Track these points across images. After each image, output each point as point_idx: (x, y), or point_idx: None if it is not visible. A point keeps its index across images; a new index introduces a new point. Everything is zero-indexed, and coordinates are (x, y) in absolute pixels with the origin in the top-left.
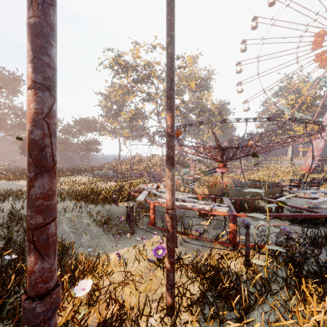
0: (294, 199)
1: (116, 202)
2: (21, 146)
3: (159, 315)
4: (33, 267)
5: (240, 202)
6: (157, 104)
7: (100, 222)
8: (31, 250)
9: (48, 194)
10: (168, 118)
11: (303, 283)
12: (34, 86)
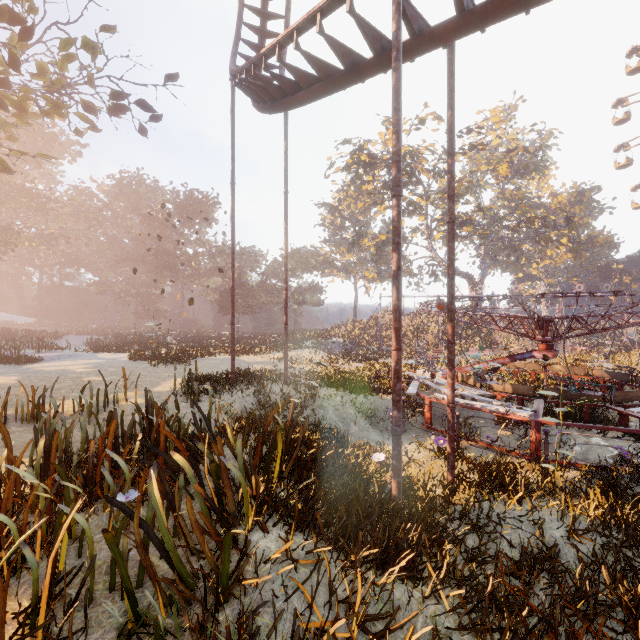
0: None
1: (379, 393)
2: (219, 301)
3: (440, 490)
4: (396, 415)
5: (577, 410)
6: (426, 217)
7: (364, 414)
8: (395, 409)
9: (400, 389)
10: (449, 328)
11: (597, 492)
12: (396, 349)
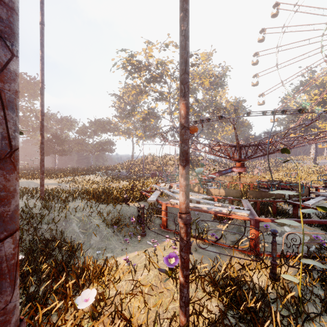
0: (322, 202)
1: (127, 202)
2: None
3: None
4: None
5: (260, 204)
6: (169, 103)
7: (110, 222)
8: None
9: None
10: (181, 107)
11: None
12: None
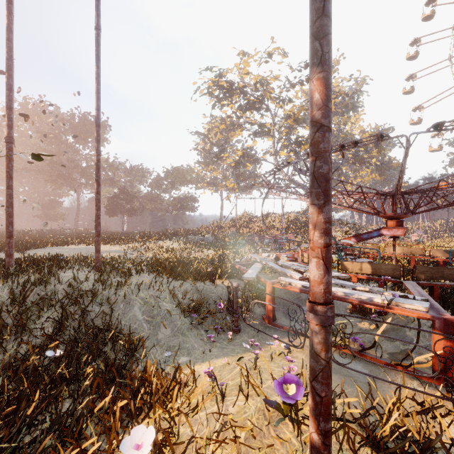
0: None
1: (212, 278)
2: (106, 205)
3: None
4: None
5: None
6: (273, 139)
7: (187, 308)
8: None
9: None
10: (315, 86)
11: None
12: None
